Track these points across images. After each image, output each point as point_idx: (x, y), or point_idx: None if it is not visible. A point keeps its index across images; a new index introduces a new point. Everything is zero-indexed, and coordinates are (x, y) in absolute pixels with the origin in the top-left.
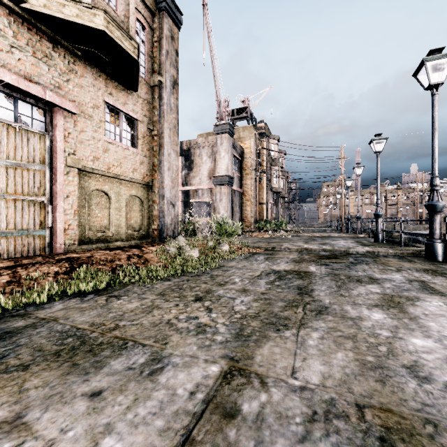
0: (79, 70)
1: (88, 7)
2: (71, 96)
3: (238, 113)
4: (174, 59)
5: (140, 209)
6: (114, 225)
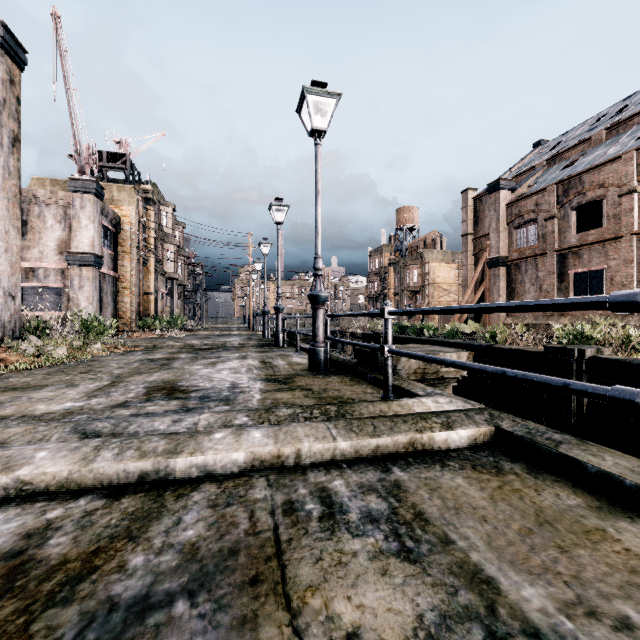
0: None
1: None
2: None
3: (110, 158)
4: (14, 108)
5: None
6: None
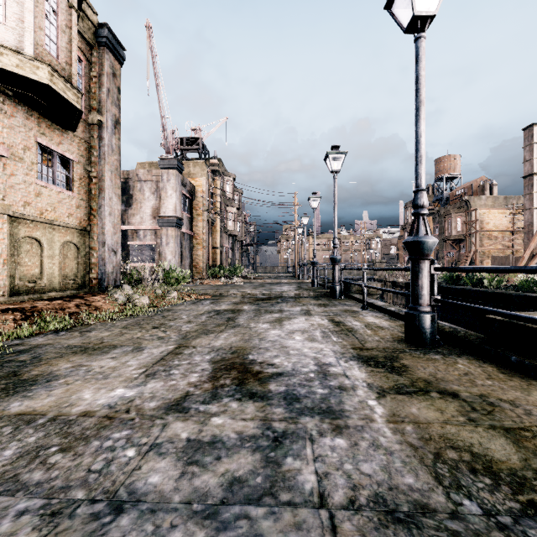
0: (8, 110)
1: (30, 59)
2: (0, 137)
3: (188, 142)
4: (116, 96)
5: (76, 256)
6: (47, 275)
